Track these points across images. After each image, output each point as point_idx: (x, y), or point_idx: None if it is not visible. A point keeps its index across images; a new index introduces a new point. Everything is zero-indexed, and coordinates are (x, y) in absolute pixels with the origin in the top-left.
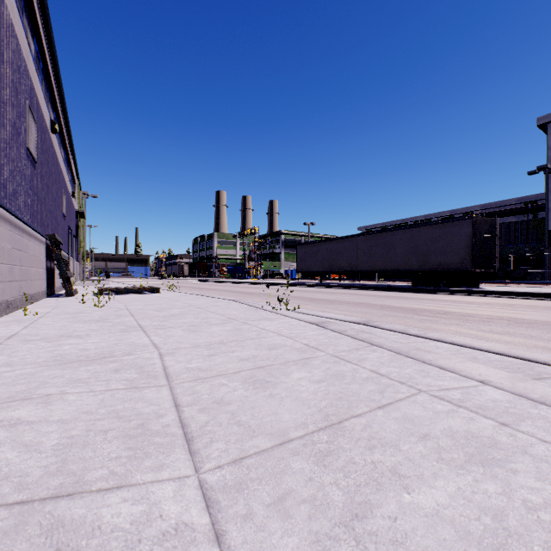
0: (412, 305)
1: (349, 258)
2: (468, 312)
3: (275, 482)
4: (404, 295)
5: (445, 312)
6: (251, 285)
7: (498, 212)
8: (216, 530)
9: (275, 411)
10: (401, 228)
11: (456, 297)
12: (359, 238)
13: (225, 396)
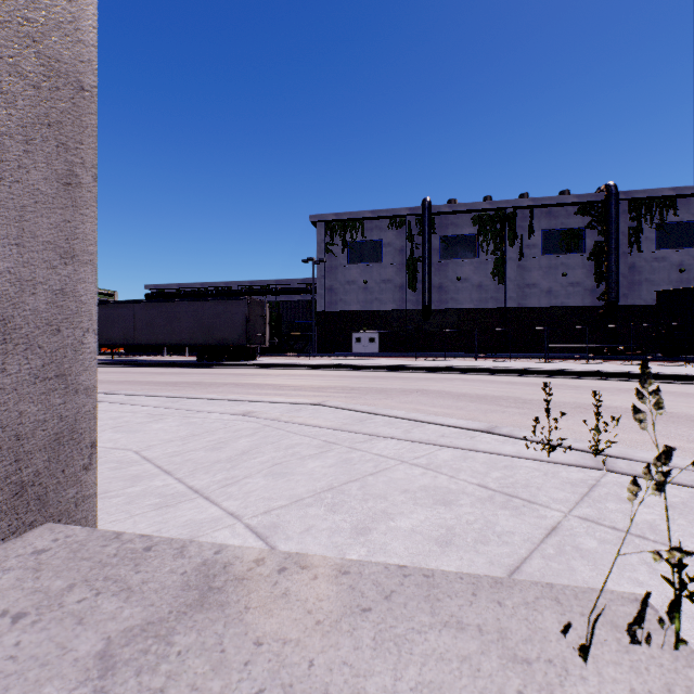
0: (180, 379)
1: (125, 329)
2: (219, 381)
3: None
4: (183, 371)
5: (201, 382)
6: None
7: (289, 289)
8: None
9: None
10: (186, 300)
11: (229, 370)
12: (138, 306)
13: None
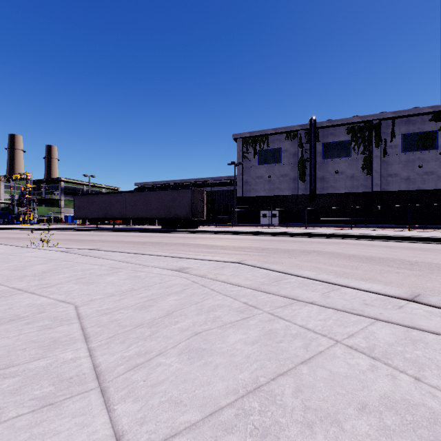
0: (148, 240)
1: (120, 209)
2: (172, 242)
3: (20, 280)
4: (152, 235)
5: (160, 242)
6: (21, 231)
7: (219, 183)
8: (1, 285)
9: (24, 273)
10: (155, 190)
11: (180, 234)
12: (127, 194)
13: (0, 274)
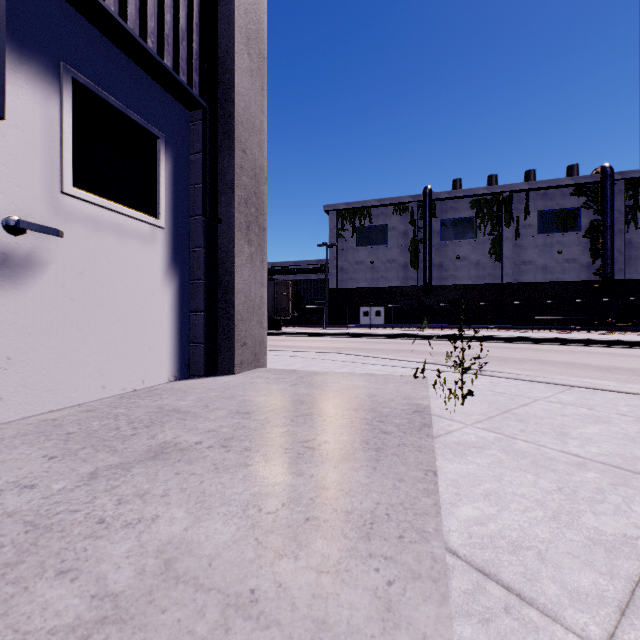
0: None
1: None
2: None
3: None
4: None
5: None
6: None
7: (305, 269)
8: None
9: None
10: None
11: None
12: None
13: None
